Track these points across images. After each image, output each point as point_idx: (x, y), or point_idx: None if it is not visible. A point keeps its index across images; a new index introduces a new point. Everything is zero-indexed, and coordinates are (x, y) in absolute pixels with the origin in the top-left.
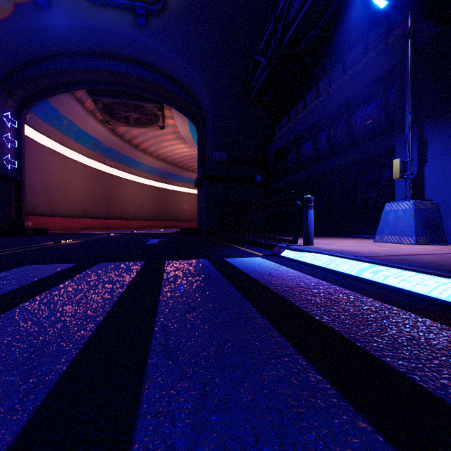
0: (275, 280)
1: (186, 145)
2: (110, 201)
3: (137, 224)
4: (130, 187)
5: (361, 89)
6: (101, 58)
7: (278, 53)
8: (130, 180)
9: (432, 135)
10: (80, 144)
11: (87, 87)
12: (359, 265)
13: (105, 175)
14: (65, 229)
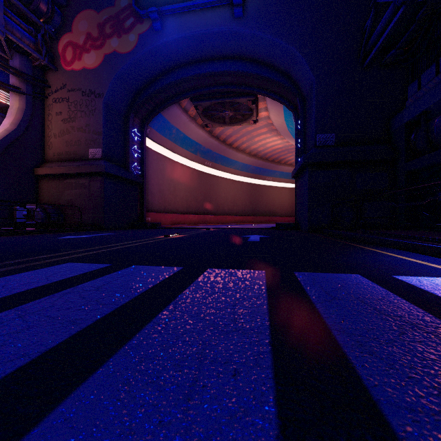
0: None
1: (278, 137)
2: (208, 198)
3: (231, 219)
4: (224, 185)
5: None
6: (202, 64)
7: None
8: (224, 177)
9: None
10: (185, 149)
11: (190, 94)
12: None
13: (204, 175)
14: (173, 223)
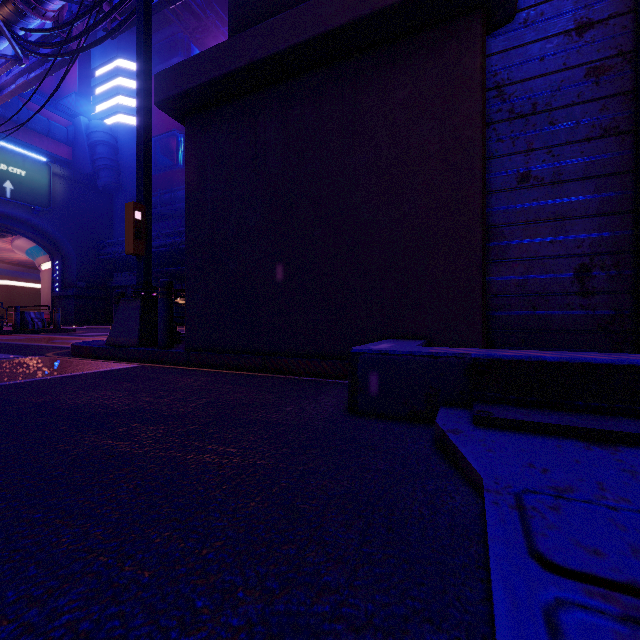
0: None
1: (1, 243)
2: None
3: None
4: None
5: None
6: None
7: (120, 255)
8: None
9: None
10: None
11: None
12: None
13: None
14: None
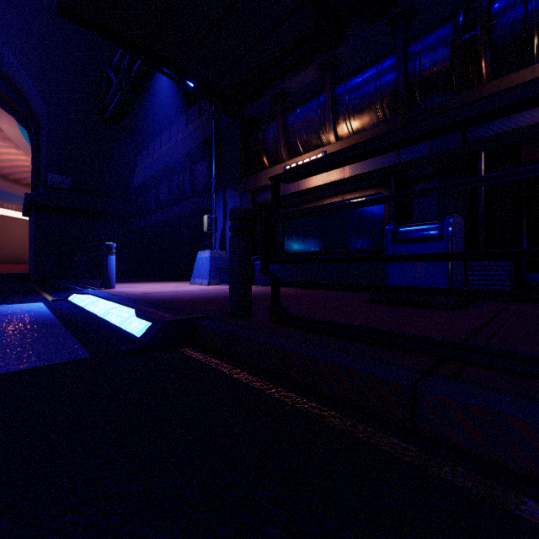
0: (1, 318)
1: (21, 151)
2: None
3: None
4: None
5: (196, 146)
6: None
7: (129, 81)
8: None
9: (229, 200)
10: None
11: None
12: (96, 301)
13: None
14: None
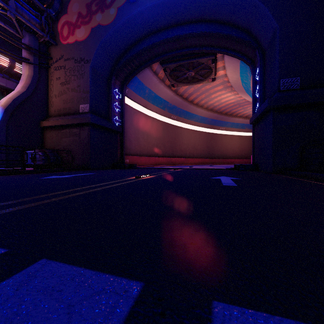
0: None
1: (232, 93)
2: (174, 144)
3: (192, 161)
4: (186, 134)
5: None
6: (169, 29)
7: None
8: (186, 128)
9: None
10: (155, 106)
11: (159, 58)
12: None
13: (170, 126)
14: (147, 164)
